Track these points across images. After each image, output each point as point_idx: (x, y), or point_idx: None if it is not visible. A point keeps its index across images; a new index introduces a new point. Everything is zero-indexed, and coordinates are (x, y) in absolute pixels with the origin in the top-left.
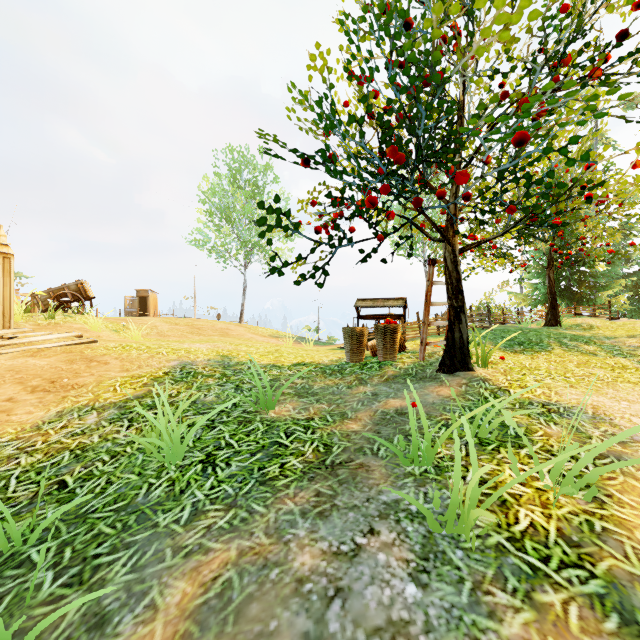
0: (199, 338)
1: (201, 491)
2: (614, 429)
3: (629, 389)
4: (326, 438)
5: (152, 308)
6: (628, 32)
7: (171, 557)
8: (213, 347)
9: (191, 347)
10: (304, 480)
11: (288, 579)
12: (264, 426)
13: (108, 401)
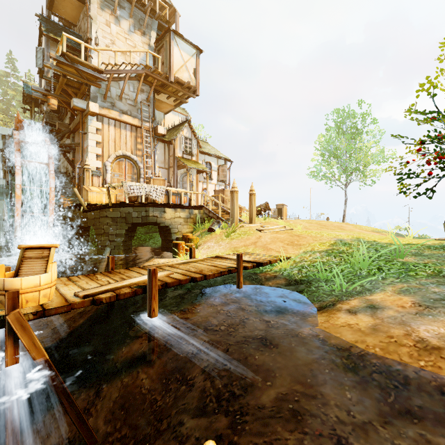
0: (329, 230)
1: (382, 275)
2: None
3: None
4: (437, 269)
5: (284, 215)
6: None
7: (382, 284)
8: (346, 234)
9: (335, 233)
10: (429, 277)
11: (430, 291)
12: (400, 263)
13: (319, 250)
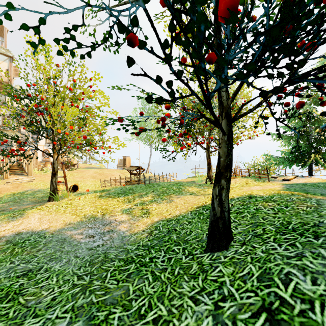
0: (85, 179)
1: None
2: (3, 223)
3: (60, 216)
4: None
5: (127, 163)
6: (28, 95)
7: None
8: None
9: None
10: None
11: None
12: None
13: None
